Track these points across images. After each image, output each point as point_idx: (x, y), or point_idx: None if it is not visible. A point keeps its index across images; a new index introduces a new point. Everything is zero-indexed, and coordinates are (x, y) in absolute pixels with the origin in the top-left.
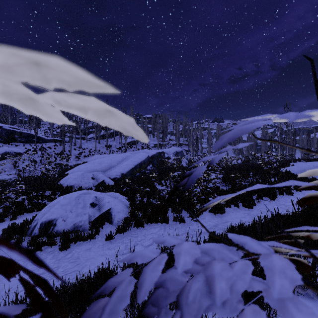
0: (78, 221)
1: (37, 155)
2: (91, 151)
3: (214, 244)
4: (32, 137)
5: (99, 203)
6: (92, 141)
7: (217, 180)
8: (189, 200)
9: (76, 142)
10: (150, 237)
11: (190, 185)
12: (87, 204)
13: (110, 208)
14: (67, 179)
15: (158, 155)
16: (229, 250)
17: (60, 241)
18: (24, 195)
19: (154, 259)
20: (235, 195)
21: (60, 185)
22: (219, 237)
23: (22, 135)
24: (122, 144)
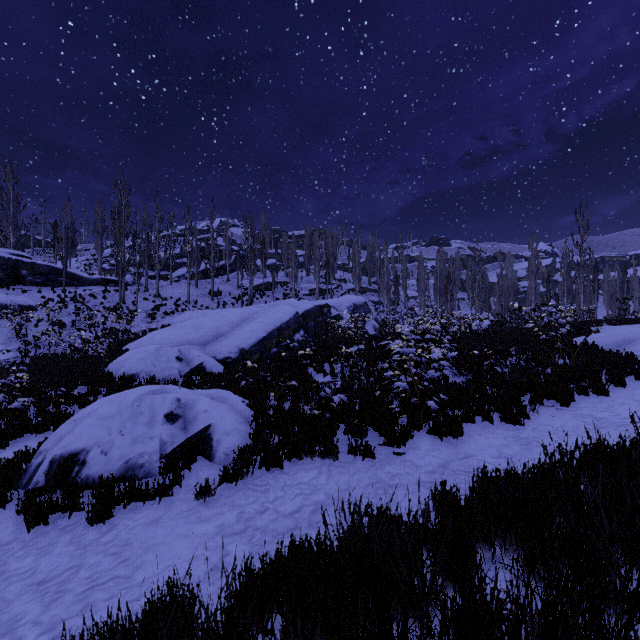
0: (135, 455)
1: (66, 311)
2: (180, 303)
3: None
4: (57, 275)
5: (184, 413)
6: (181, 284)
7: (445, 363)
8: (383, 407)
9: (150, 285)
10: (297, 493)
11: None
12: (157, 416)
13: (208, 426)
14: (124, 360)
15: (317, 311)
16: None
17: (90, 503)
18: (28, 394)
19: None
20: None
21: (108, 374)
22: None
23: (37, 271)
24: (244, 289)
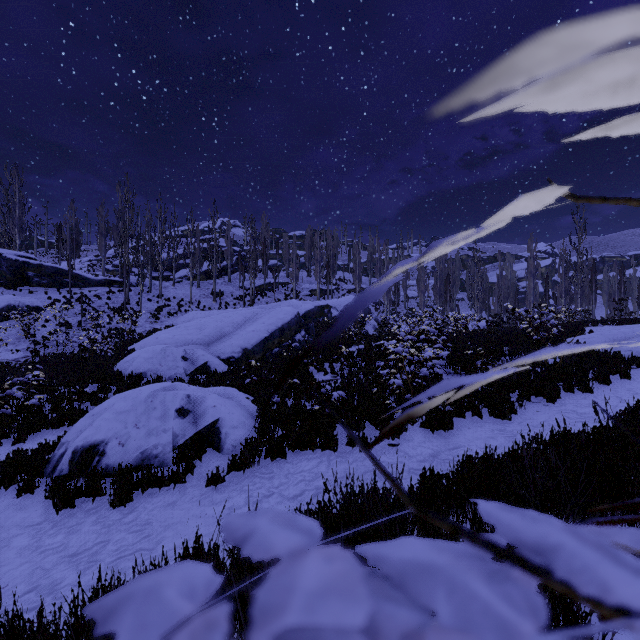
0: (150, 447)
1: (72, 311)
2: (183, 303)
3: (433, 544)
4: (63, 276)
5: (194, 409)
6: (184, 284)
7: (437, 362)
8: (379, 403)
9: (153, 285)
10: (299, 480)
11: (342, 326)
12: (169, 411)
13: (216, 420)
14: (132, 359)
15: (317, 311)
16: (490, 581)
17: (112, 488)
18: (42, 392)
19: (174, 632)
20: (499, 373)
21: (117, 372)
22: (452, 526)
23: (43, 272)
24: (245, 290)
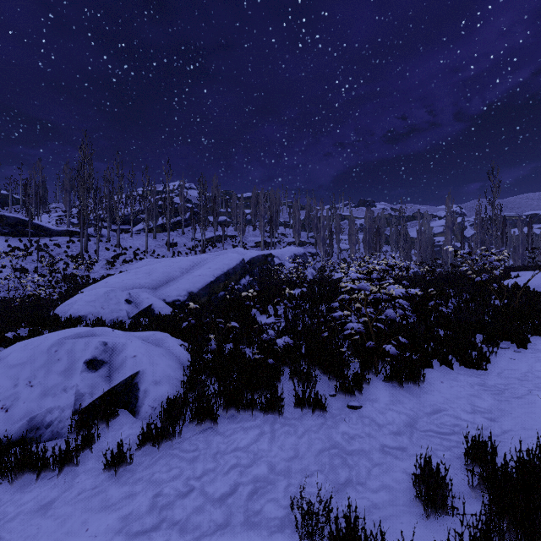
0: (43, 411)
1: (30, 258)
2: (139, 252)
3: None
4: (25, 226)
5: (111, 359)
6: (141, 236)
7: (404, 301)
8: (332, 351)
9: (112, 236)
10: (231, 464)
11: None
12: (76, 363)
13: (135, 373)
14: (73, 302)
15: (262, 260)
16: None
17: None
18: None
19: None
20: None
21: (54, 316)
22: None
23: (5, 222)
24: (197, 241)
